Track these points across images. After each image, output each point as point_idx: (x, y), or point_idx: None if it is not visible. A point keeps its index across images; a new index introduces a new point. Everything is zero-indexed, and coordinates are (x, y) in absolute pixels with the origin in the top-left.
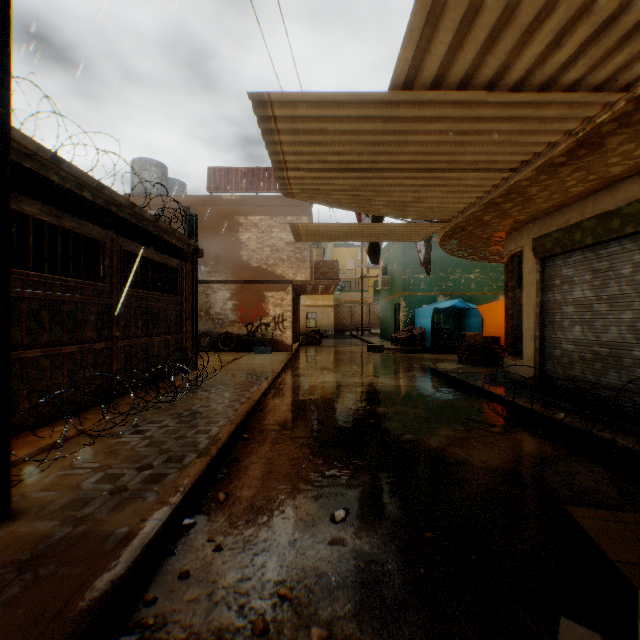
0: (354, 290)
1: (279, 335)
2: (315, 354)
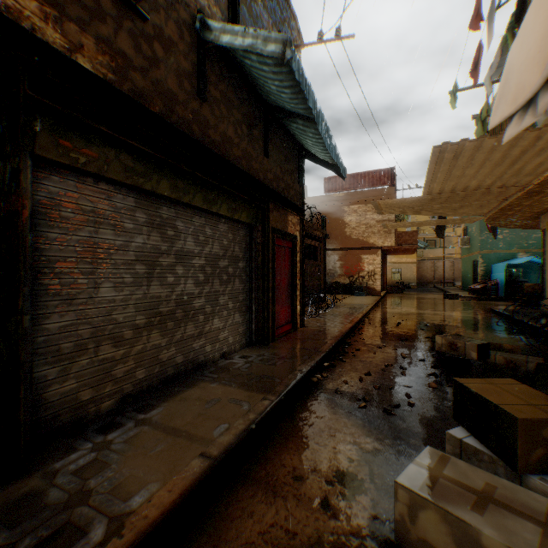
0: (438, 247)
1: (371, 284)
2: (398, 298)
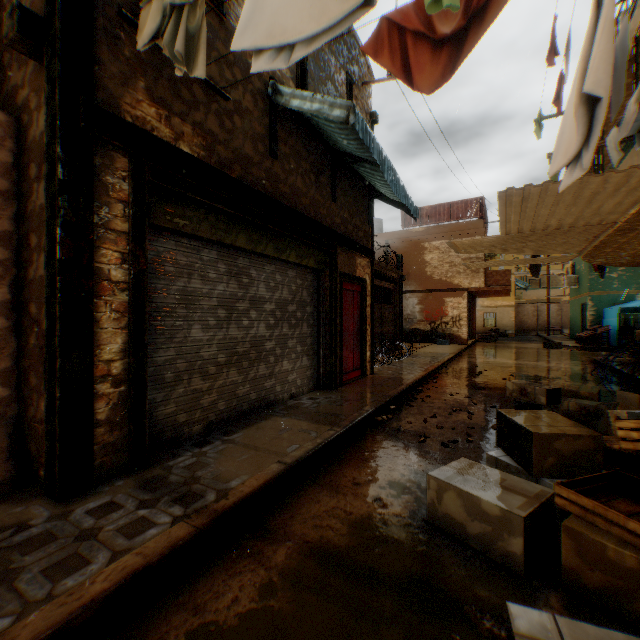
0: (543, 288)
1: (456, 331)
2: (488, 347)
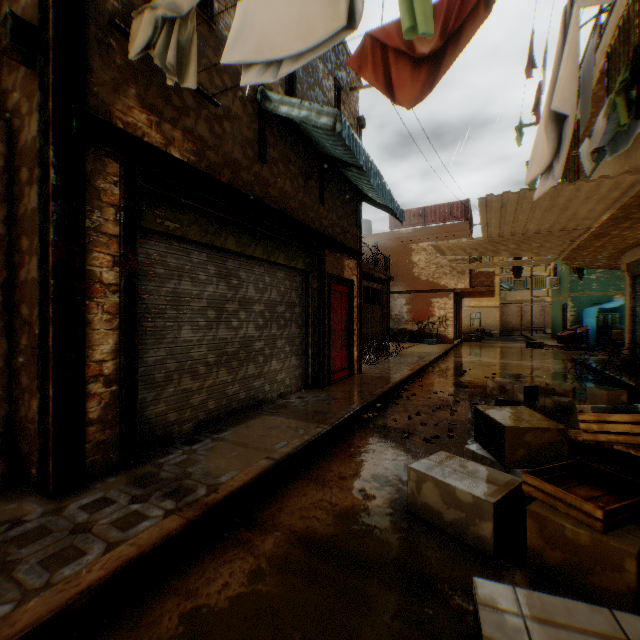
0: (527, 288)
1: (443, 331)
2: (473, 347)
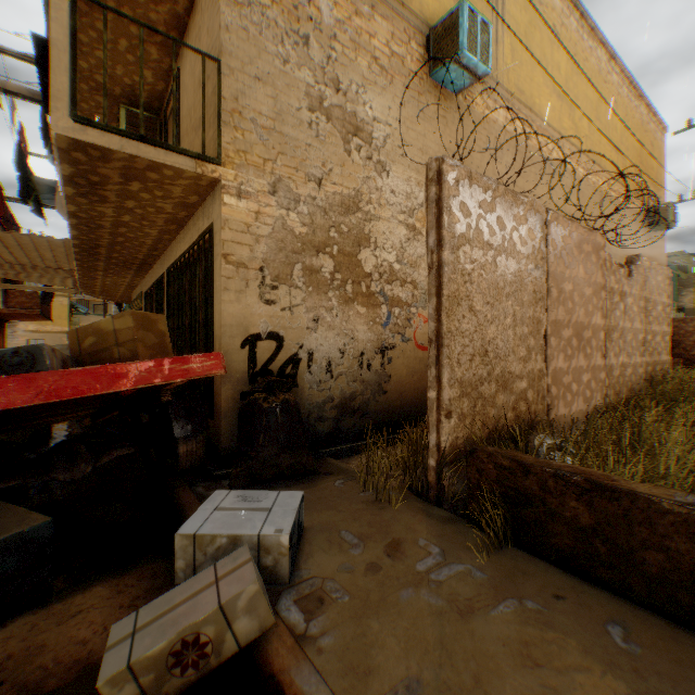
0: (110, 314)
1: None
2: None
